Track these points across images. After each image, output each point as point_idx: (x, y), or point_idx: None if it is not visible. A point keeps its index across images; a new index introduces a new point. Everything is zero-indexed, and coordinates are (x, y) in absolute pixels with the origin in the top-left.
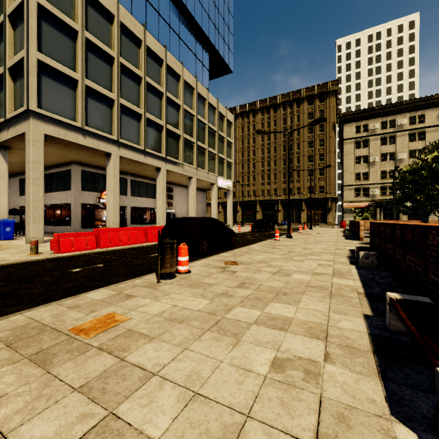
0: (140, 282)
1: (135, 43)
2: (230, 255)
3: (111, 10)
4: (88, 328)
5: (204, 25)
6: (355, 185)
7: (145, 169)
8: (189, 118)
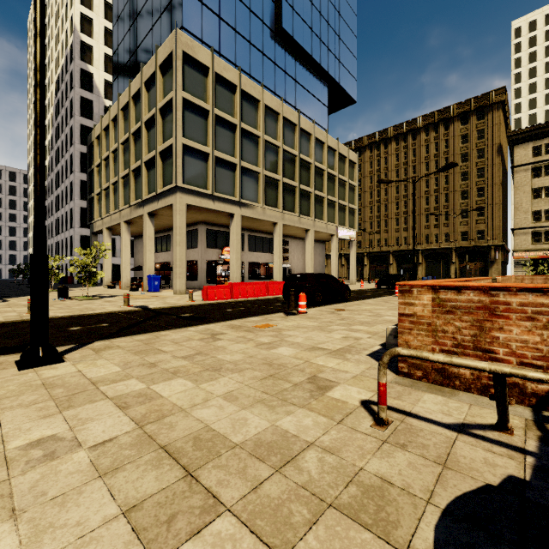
0: (276, 316)
1: (254, 105)
2: (341, 306)
3: (234, 82)
4: (260, 326)
5: (322, 60)
6: (532, 228)
7: (262, 224)
8: (306, 167)
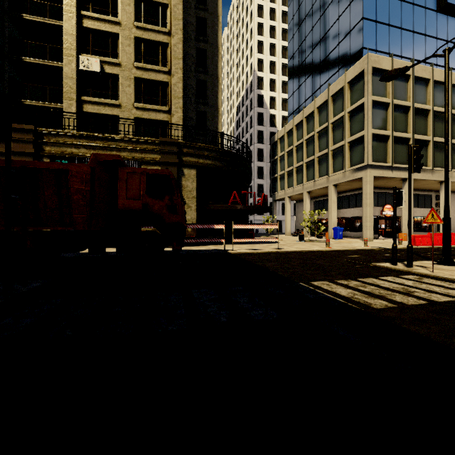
0: None
1: (423, 84)
2: None
3: (408, 73)
4: None
5: None
6: None
7: (426, 183)
8: None
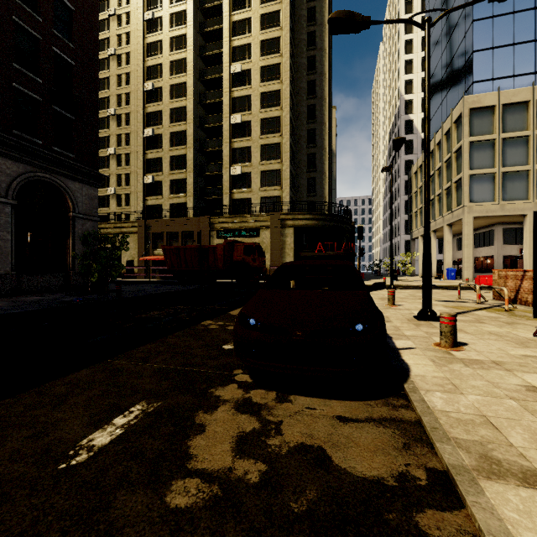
0: None
1: None
2: None
3: (526, 99)
4: None
5: None
6: None
7: None
8: None
